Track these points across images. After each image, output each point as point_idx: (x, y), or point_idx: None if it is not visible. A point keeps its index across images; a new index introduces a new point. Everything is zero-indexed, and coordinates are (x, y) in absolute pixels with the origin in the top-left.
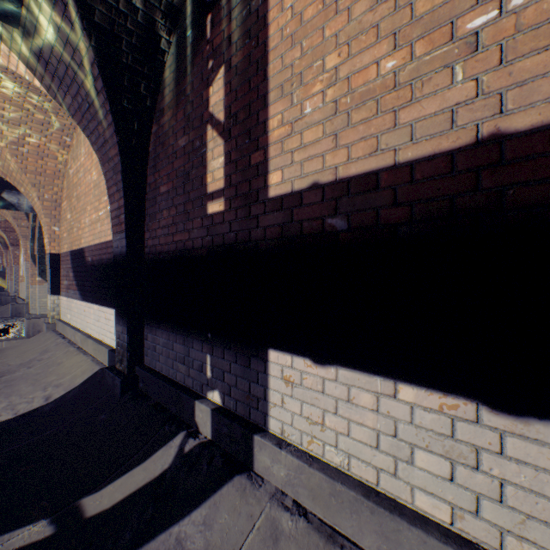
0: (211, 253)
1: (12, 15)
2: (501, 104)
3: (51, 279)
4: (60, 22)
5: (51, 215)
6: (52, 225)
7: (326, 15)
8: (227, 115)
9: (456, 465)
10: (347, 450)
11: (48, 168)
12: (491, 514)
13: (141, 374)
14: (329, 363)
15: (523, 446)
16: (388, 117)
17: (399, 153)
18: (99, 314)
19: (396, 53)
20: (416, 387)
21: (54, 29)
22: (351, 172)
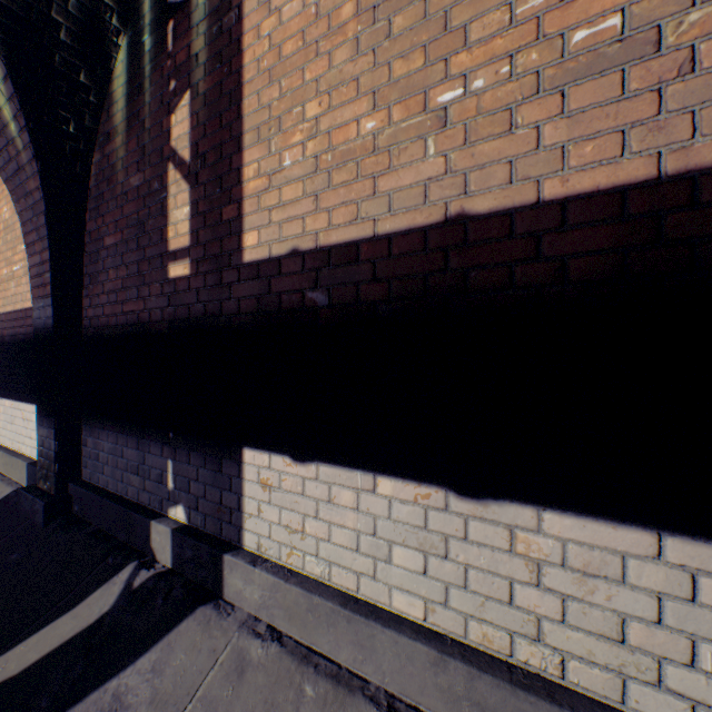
0: (174, 328)
1: None
2: (466, 185)
3: None
4: None
5: None
6: None
7: (307, 56)
8: (194, 154)
9: (429, 557)
10: (328, 558)
11: None
12: (458, 601)
13: (76, 493)
14: (310, 460)
15: (483, 528)
16: (369, 183)
17: (378, 224)
18: (13, 414)
19: (376, 114)
20: (394, 478)
21: None
22: (332, 240)
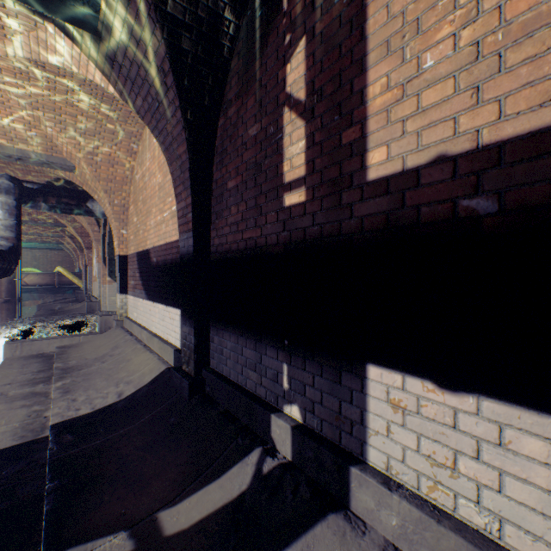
0: (289, 250)
1: (91, 21)
2: None
3: (120, 279)
4: (134, 19)
5: (119, 219)
6: (121, 229)
7: None
8: (309, 92)
9: None
10: (497, 511)
11: (118, 175)
12: None
13: (208, 377)
14: (465, 391)
15: None
16: None
17: None
18: (163, 314)
19: None
20: None
21: (128, 28)
22: (504, 133)
